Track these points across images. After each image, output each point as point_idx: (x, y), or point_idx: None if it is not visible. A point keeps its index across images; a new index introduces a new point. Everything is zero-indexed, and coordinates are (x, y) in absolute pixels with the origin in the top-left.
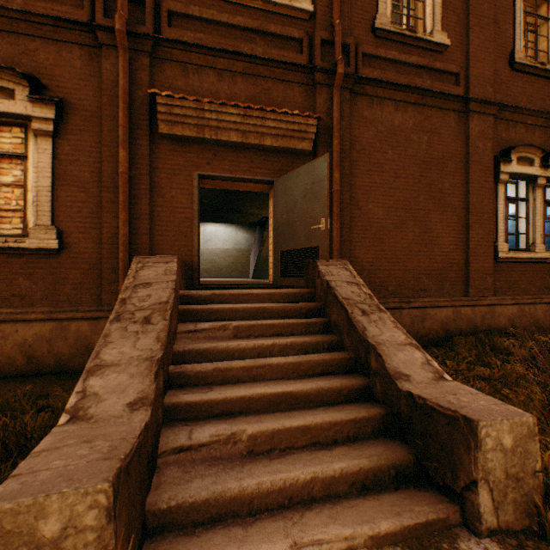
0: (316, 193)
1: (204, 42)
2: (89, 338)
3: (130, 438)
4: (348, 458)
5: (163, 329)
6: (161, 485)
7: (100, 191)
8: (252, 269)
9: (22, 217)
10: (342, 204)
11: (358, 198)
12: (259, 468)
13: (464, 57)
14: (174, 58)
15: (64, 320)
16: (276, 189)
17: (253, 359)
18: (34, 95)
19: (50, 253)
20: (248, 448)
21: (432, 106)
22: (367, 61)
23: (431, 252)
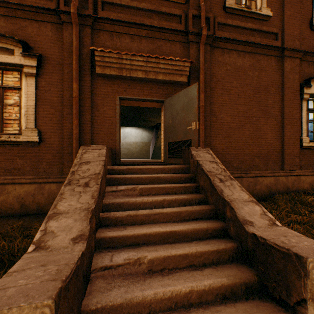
0: (190, 107)
1: (122, 19)
2: (56, 193)
3: (70, 264)
4: (213, 277)
5: (96, 190)
6: (92, 292)
7: (62, 108)
8: (151, 153)
9: (19, 123)
10: (205, 114)
11: (215, 110)
12: (155, 282)
13: (281, 23)
14: (105, 28)
15: (42, 183)
16: (165, 105)
17: (151, 209)
18: (25, 53)
19: (34, 144)
20: (148, 268)
21: (261, 54)
22: (220, 27)
23: (260, 143)
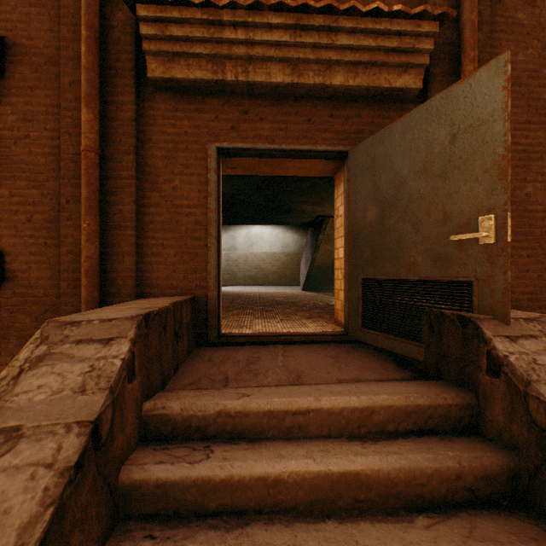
0: (463, 158)
1: None
2: None
3: None
4: None
5: None
6: None
7: (60, 184)
8: (302, 278)
9: None
10: None
11: None
12: None
13: None
14: None
15: None
16: (352, 165)
17: None
18: None
19: None
20: None
21: None
22: None
23: None
